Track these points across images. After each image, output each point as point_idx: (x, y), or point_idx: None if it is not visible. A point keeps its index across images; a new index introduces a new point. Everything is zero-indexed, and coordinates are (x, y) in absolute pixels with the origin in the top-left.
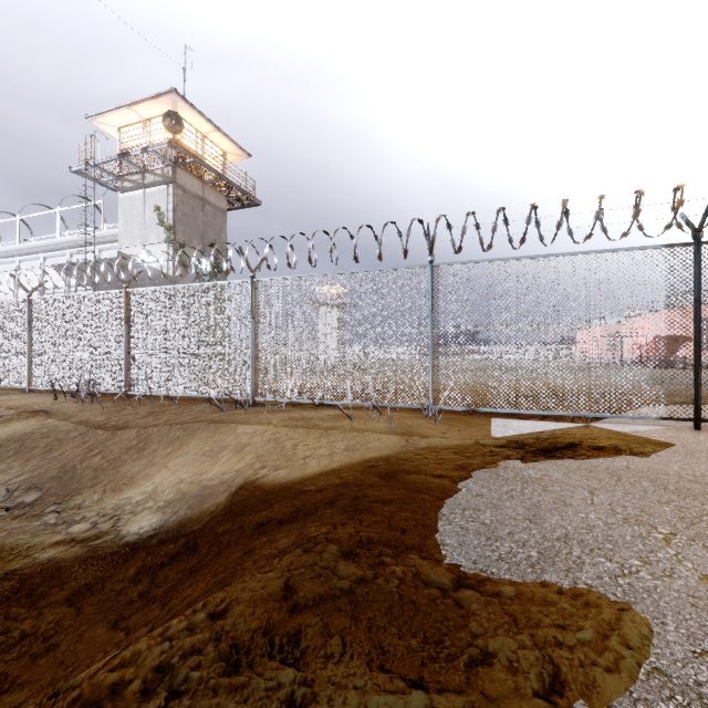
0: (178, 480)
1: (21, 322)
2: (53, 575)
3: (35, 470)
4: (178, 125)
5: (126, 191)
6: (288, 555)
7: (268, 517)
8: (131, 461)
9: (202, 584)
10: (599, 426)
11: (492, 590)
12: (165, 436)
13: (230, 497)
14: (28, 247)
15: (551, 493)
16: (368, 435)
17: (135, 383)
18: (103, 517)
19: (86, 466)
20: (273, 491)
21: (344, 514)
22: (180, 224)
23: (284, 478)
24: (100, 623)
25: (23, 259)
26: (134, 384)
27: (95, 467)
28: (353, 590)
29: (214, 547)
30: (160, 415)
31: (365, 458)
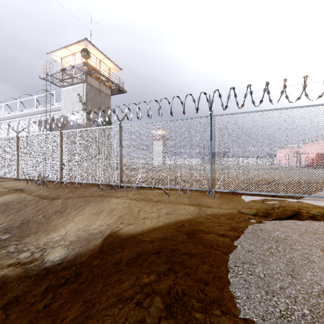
0: (78, 229)
1: (14, 147)
2: (1, 288)
3: (10, 220)
4: (88, 55)
5: (65, 87)
6: (125, 307)
7: (120, 258)
8: (56, 217)
9: (76, 308)
10: (305, 202)
11: None
12: (74, 204)
13: (102, 241)
14: (22, 113)
15: (297, 251)
16: (178, 206)
17: (64, 176)
18: (37, 249)
19: (34, 219)
20: (126, 239)
21: (165, 265)
22: (89, 101)
23: (132, 231)
24: None
25: (20, 119)
26: (64, 176)
27: (39, 220)
28: None
29: (90, 274)
30: (75, 192)
31: (177, 220)
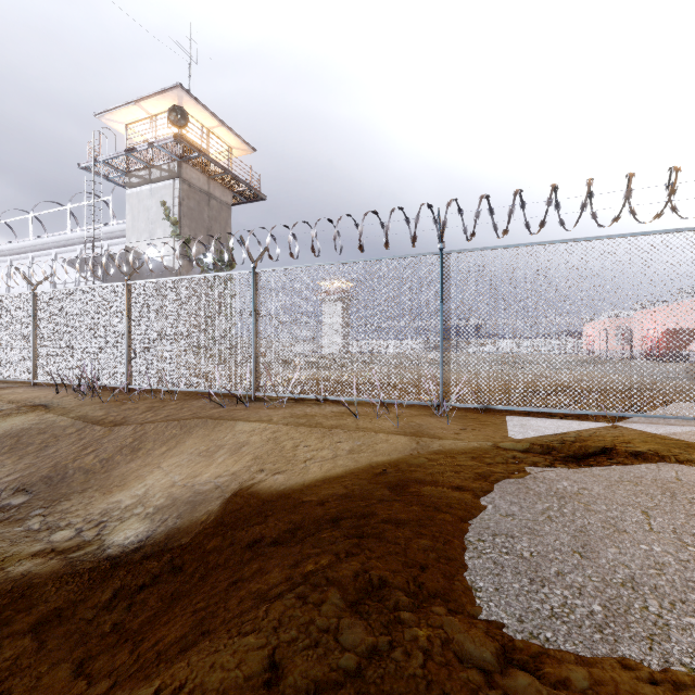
0: (171, 483)
1: (26, 315)
2: (23, 595)
3: (27, 469)
4: (183, 120)
5: (133, 187)
6: (277, 605)
7: (261, 534)
8: (124, 461)
9: (180, 623)
10: (628, 426)
11: (556, 675)
12: (161, 433)
13: (223, 505)
14: (40, 243)
15: (597, 514)
16: (375, 435)
17: (136, 377)
18: (89, 523)
19: (78, 465)
20: (270, 500)
21: (349, 540)
22: (186, 218)
23: (283, 484)
24: (63, 662)
25: (36, 255)
26: (135, 378)
27: (87, 466)
28: (362, 671)
29: (200, 567)
30: (160, 410)
31: (372, 463)
